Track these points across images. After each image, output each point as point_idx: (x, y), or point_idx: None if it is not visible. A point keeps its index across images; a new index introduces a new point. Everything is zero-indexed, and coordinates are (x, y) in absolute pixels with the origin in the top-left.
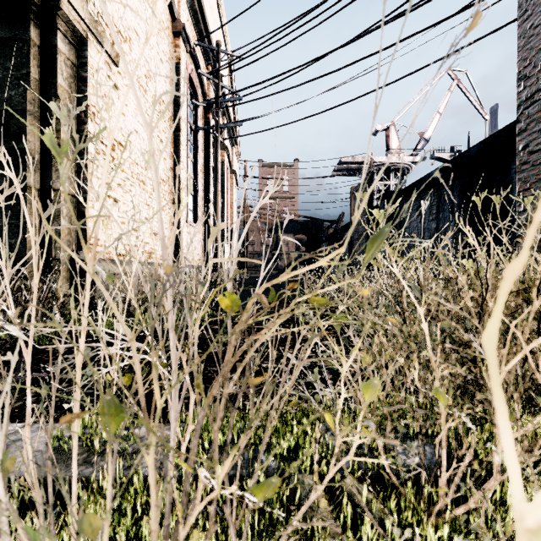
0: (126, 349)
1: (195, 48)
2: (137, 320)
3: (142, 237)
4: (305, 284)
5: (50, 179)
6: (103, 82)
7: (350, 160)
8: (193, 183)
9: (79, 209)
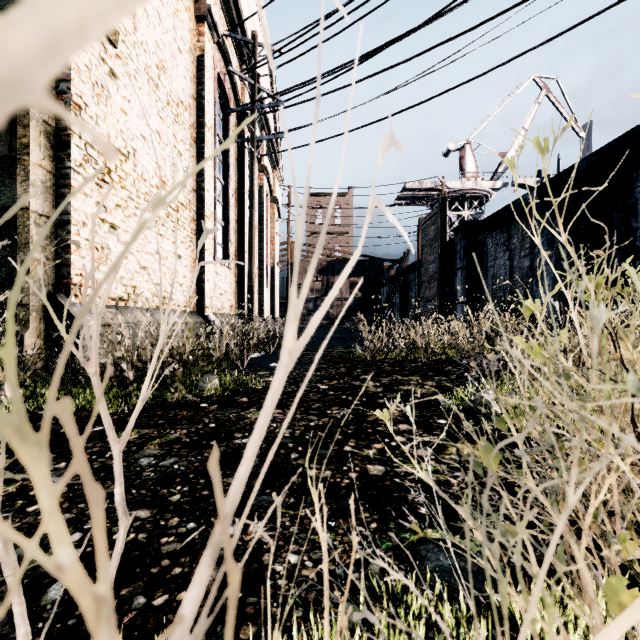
0: (102, 440)
1: (225, 41)
2: (131, 391)
3: (152, 277)
4: (365, 338)
5: (13, 193)
6: (94, 65)
7: (416, 185)
8: (224, 211)
9: (59, 236)
